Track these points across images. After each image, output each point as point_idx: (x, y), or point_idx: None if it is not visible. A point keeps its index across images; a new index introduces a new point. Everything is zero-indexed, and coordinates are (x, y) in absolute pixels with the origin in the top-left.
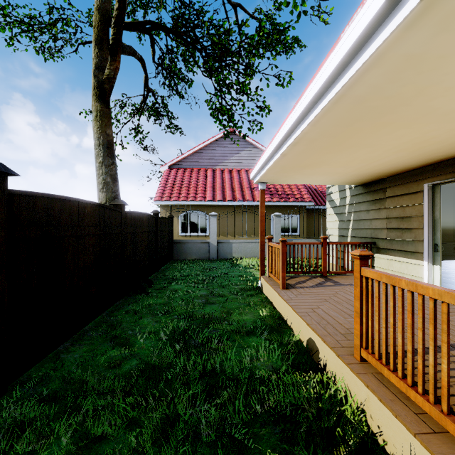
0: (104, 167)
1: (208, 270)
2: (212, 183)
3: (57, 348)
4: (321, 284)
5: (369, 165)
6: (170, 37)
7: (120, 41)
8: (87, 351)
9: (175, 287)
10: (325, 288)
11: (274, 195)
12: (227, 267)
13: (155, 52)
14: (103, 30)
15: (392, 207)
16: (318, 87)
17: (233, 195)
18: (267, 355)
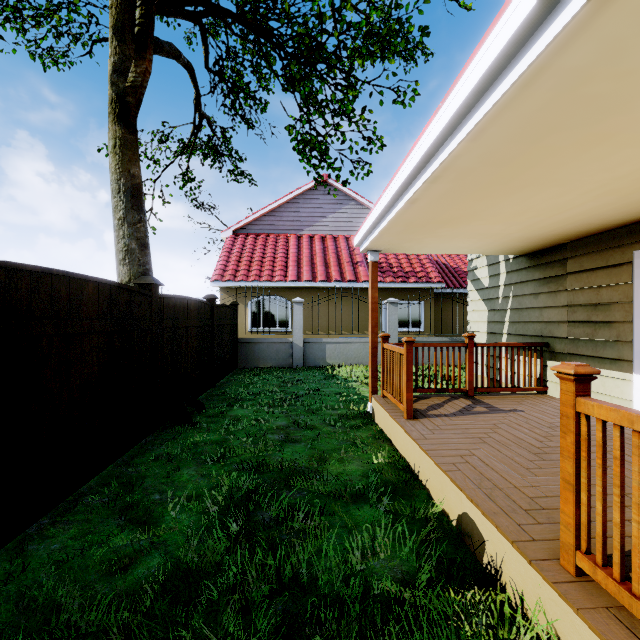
0: (127, 226)
1: (290, 384)
2: (297, 256)
3: (24, 529)
4: (468, 409)
5: (547, 220)
6: (231, 30)
7: (151, 28)
8: (75, 536)
9: (238, 413)
10: (475, 418)
11: (387, 272)
12: (318, 380)
13: (208, 53)
14: (125, 13)
15: (577, 289)
16: (492, 55)
17: (327, 272)
18: (391, 545)
